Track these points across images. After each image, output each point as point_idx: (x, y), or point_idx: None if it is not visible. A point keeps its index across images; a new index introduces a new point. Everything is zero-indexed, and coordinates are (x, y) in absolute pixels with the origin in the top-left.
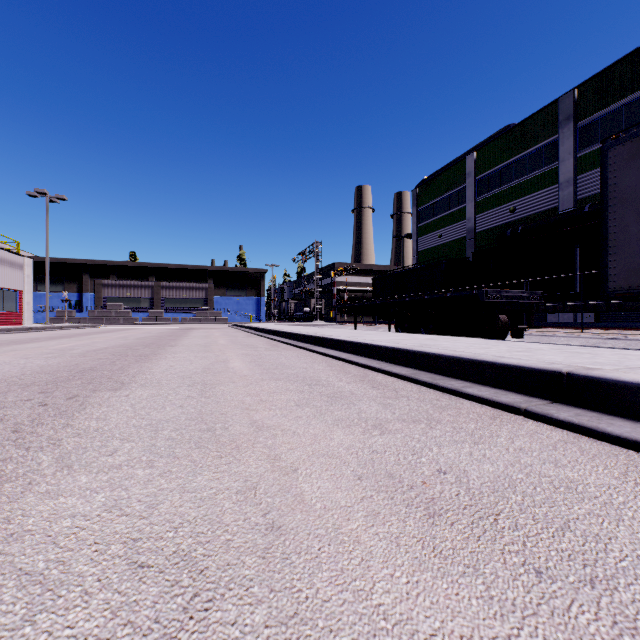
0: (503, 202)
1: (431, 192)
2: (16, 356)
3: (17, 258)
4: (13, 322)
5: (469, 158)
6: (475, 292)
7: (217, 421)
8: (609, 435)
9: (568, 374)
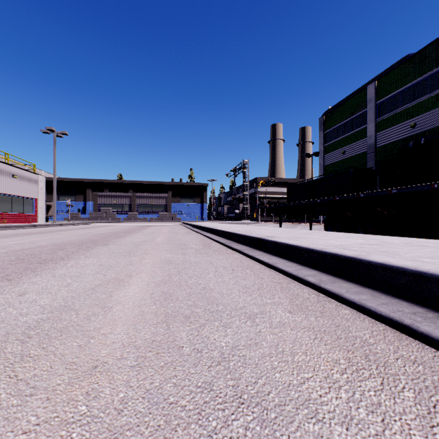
0: (403, 120)
1: (335, 118)
2: None
3: (33, 176)
4: (30, 221)
5: (370, 87)
6: (437, 186)
7: None
8: None
9: None
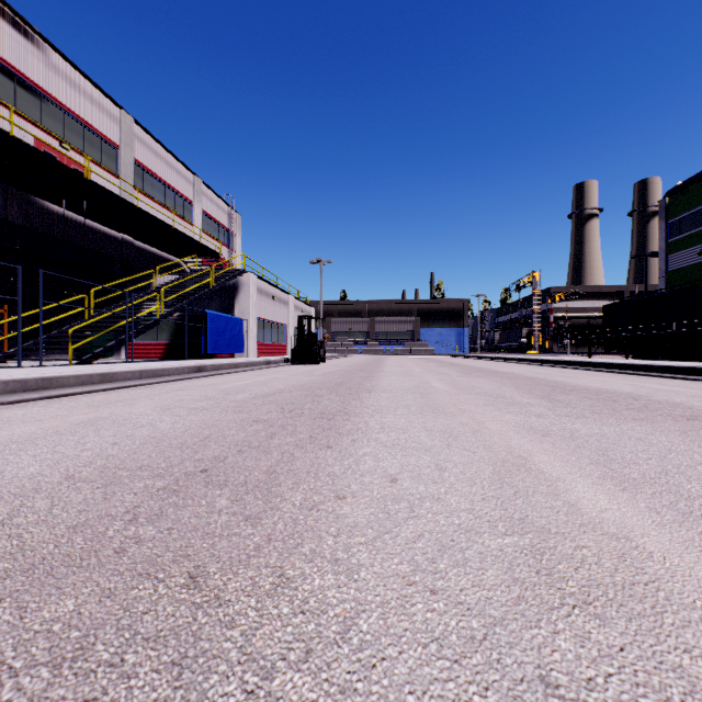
0: None
1: (686, 201)
2: (418, 367)
3: (308, 308)
4: None
5: None
6: None
7: (570, 377)
8: (694, 379)
9: (697, 367)
